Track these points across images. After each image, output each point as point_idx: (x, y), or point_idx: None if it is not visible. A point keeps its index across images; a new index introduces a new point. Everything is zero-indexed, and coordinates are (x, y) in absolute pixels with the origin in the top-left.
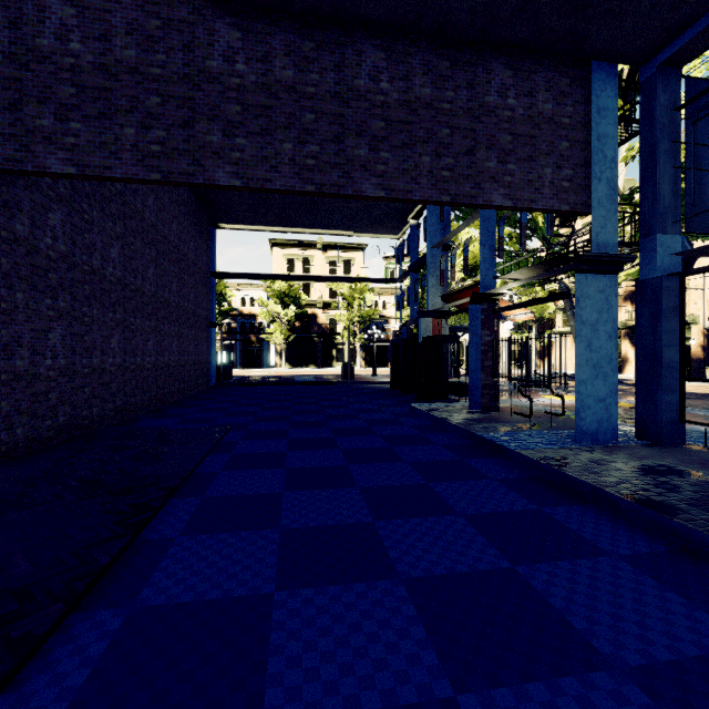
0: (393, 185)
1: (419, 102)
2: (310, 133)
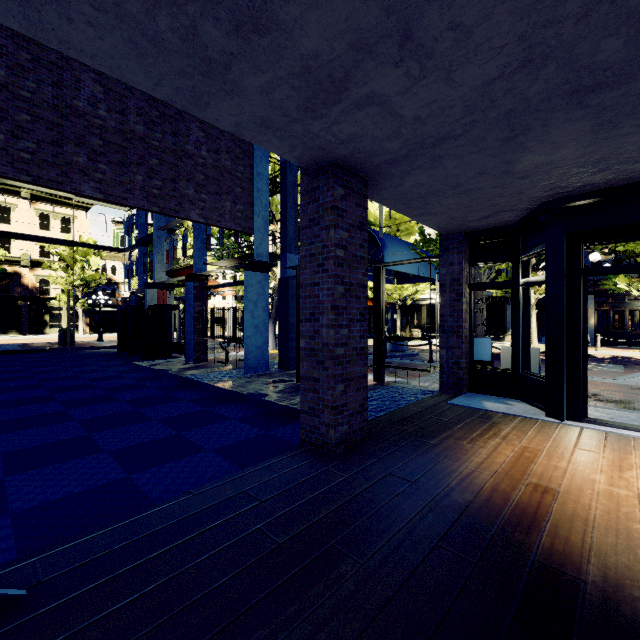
0: (111, 191)
1: (134, 134)
2: (26, 131)
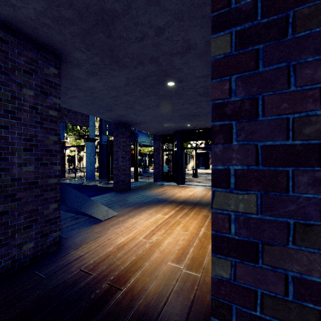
0: None
1: None
2: None
